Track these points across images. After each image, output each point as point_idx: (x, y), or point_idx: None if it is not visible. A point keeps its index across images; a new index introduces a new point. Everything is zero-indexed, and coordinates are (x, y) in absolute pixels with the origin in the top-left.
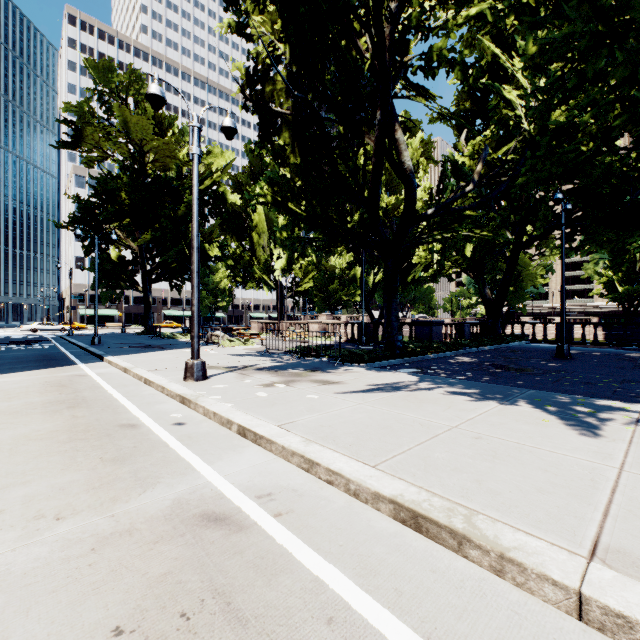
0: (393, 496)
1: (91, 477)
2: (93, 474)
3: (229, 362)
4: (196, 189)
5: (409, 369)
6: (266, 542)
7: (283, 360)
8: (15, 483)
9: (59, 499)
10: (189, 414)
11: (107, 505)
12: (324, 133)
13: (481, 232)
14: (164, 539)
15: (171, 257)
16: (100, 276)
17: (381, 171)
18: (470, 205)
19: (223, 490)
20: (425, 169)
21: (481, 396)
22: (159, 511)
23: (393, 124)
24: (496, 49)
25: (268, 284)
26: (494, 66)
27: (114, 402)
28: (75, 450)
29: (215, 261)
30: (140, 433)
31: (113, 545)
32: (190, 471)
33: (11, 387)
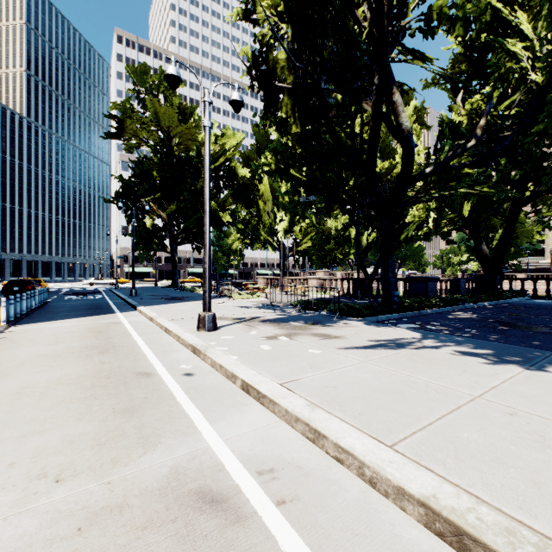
0: (424, 497)
1: (100, 430)
2: (102, 427)
3: (237, 314)
4: (207, 158)
5: (408, 324)
6: (267, 545)
7: (285, 313)
8: (34, 431)
9: (65, 455)
10: (198, 364)
11: (106, 467)
12: (323, 102)
13: (481, 188)
14: (154, 524)
15: (192, 223)
16: (138, 240)
17: (378, 134)
18: (471, 161)
19: (222, 459)
20: (418, 134)
21: (498, 358)
22: (155, 481)
23: (391, 87)
24: (497, 5)
25: (272, 245)
26: (492, 25)
27: (137, 349)
28: (93, 398)
29: (228, 226)
30: (152, 382)
31: (100, 526)
32: (192, 431)
33: (61, 332)
